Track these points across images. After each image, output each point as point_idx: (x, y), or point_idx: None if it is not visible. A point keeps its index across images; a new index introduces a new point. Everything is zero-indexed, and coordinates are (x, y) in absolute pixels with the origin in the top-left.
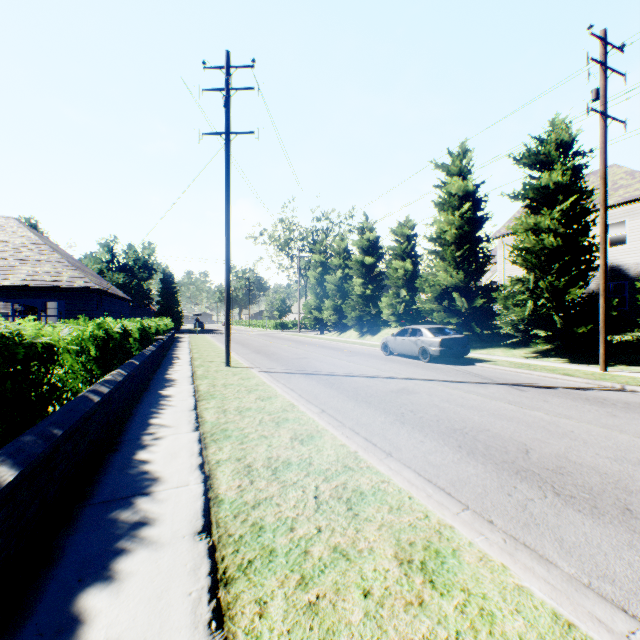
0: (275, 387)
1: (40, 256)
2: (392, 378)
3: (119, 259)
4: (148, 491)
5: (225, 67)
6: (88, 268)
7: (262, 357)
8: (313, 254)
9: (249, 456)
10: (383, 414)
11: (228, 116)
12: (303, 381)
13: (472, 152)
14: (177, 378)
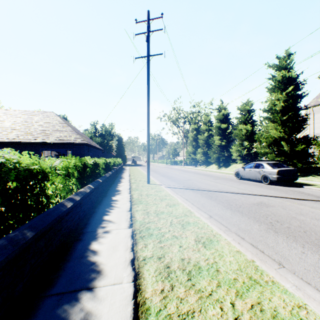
0: (176, 197)
1: (63, 129)
2: (249, 194)
3: (99, 131)
4: (92, 285)
5: (147, 20)
6: (84, 134)
7: (166, 179)
8: (191, 124)
9: (166, 255)
10: (256, 222)
11: (148, 46)
12: (192, 194)
13: (294, 54)
14: (122, 189)
